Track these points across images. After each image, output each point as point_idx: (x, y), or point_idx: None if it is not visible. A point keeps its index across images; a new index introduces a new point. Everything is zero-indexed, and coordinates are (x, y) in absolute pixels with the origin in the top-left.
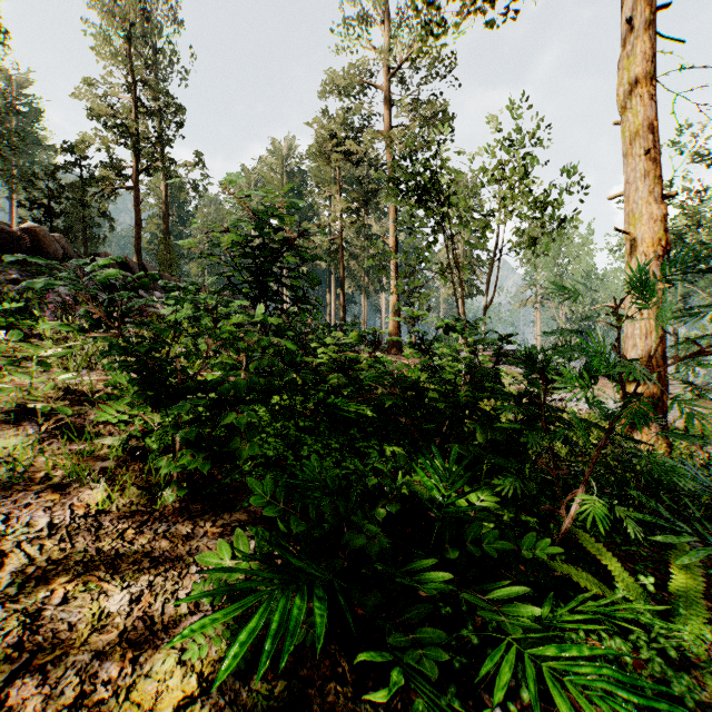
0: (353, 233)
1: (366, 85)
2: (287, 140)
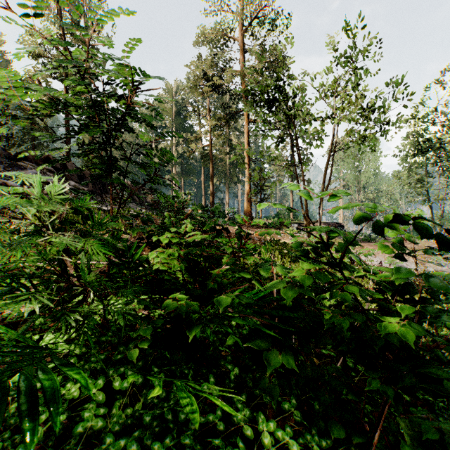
0: (219, 144)
1: (228, 39)
2: (176, 83)
